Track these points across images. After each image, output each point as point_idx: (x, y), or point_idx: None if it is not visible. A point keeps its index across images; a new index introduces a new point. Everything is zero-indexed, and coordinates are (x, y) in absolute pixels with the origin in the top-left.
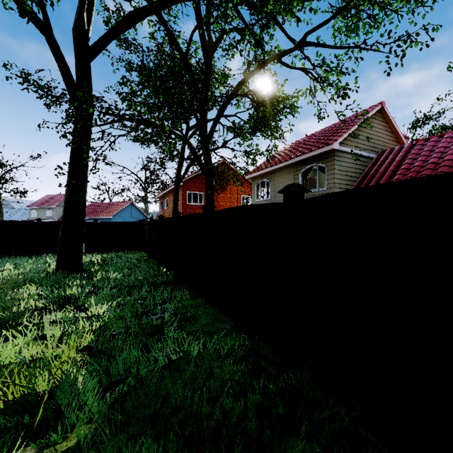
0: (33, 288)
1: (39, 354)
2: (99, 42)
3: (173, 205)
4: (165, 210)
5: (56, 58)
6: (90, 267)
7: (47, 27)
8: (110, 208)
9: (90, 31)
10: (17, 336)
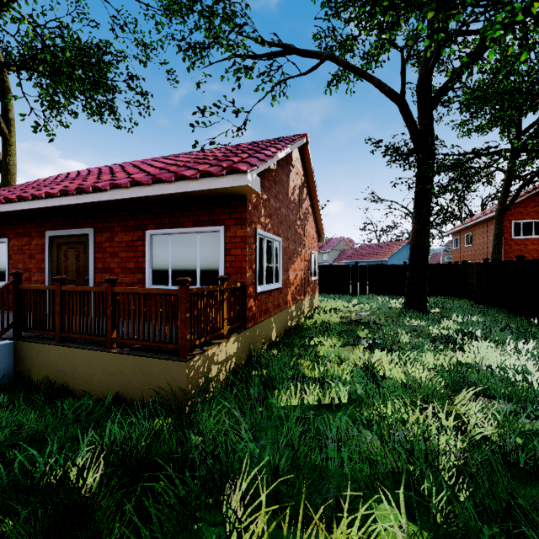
0: (412, 320)
1: (519, 366)
2: (446, 86)
3: (493, 242)
4: (464, 248)
5: (407, 119)
6: (427, 309)
7: (402, 96)
8: (383, 249)
9: (432, 79)
10: (469, 351)
